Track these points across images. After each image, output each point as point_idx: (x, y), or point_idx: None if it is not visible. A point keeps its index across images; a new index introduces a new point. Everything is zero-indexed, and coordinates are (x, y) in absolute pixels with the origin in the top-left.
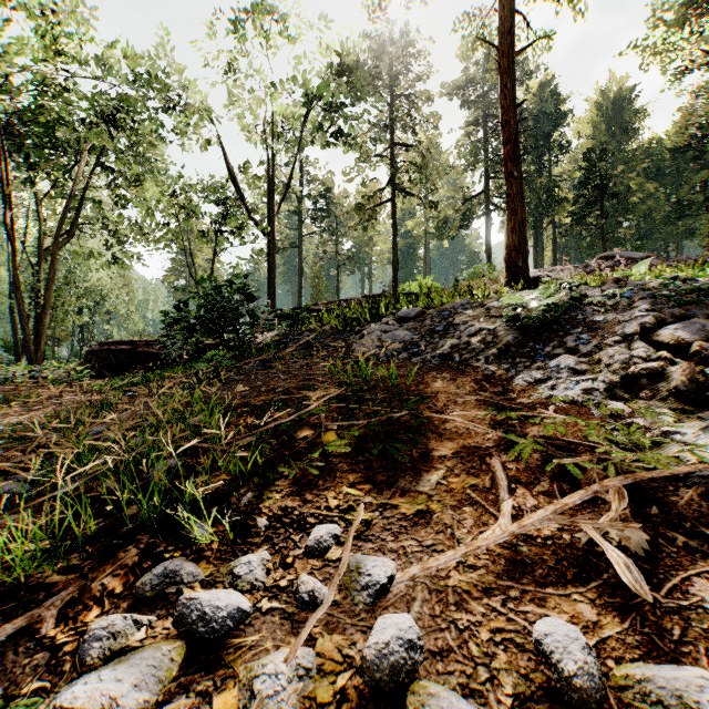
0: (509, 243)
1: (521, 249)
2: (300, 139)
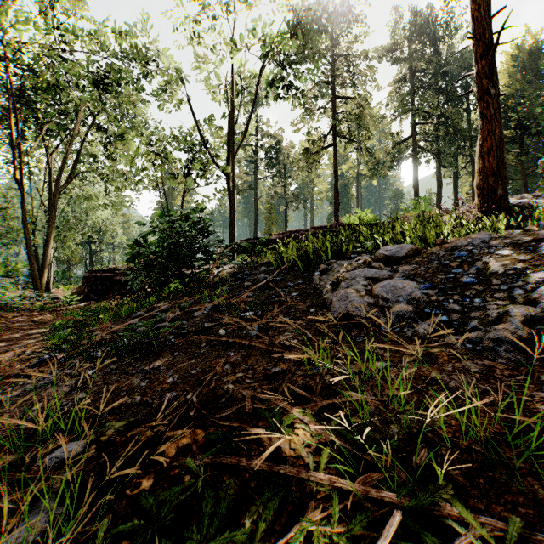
0: (484, 167)
1: (500, 174)
2: (256, 90)
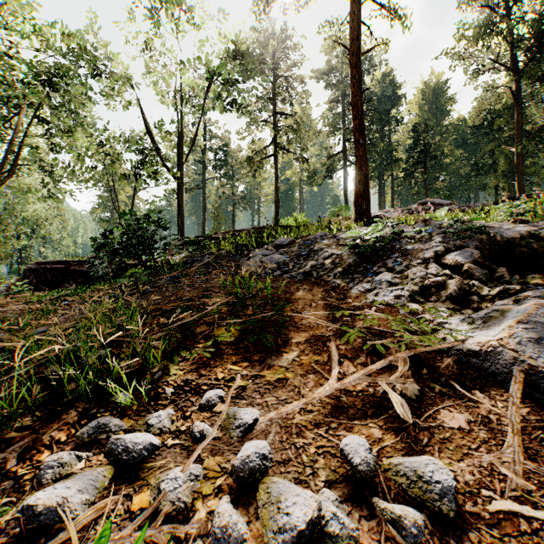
0: (356, 191)
1: (365, 196)
2: (203, 105)
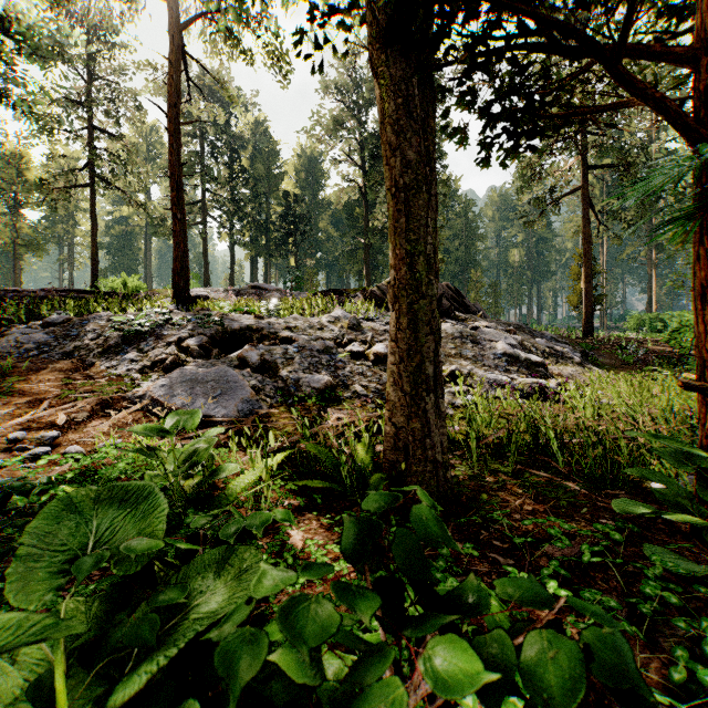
0: (174, 267)
1: (183, 274)
2: None
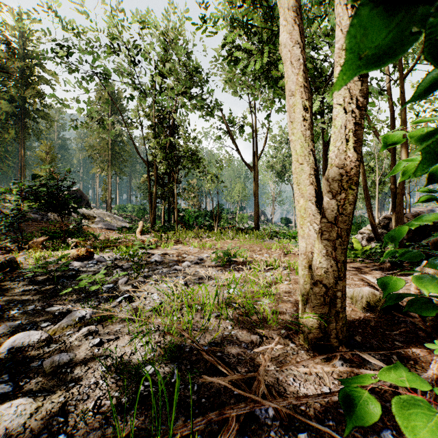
0: None
1: None
2: None
